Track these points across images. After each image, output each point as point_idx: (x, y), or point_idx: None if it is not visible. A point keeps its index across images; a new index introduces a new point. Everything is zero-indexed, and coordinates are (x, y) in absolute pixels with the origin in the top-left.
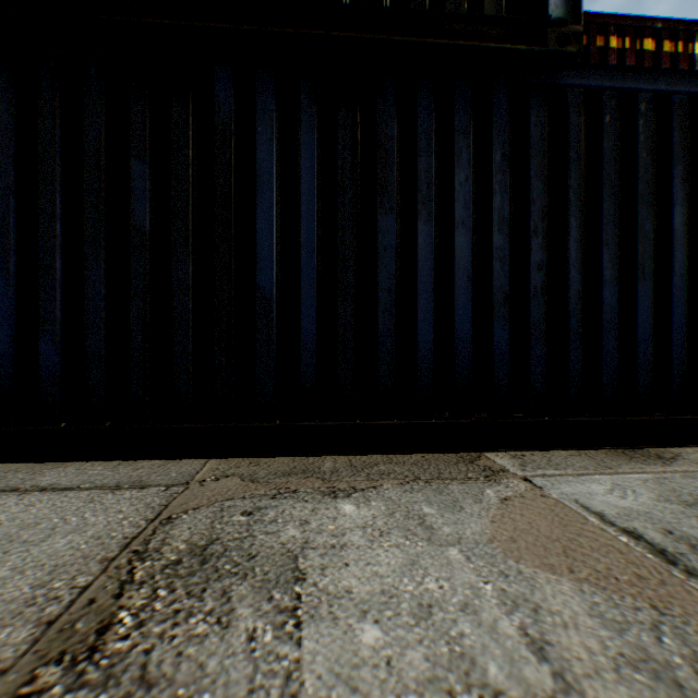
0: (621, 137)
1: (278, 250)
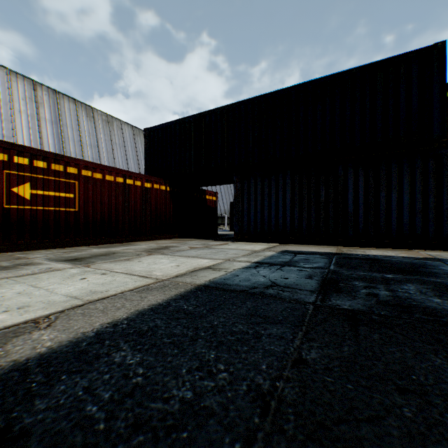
0: None
1: (353, 202)
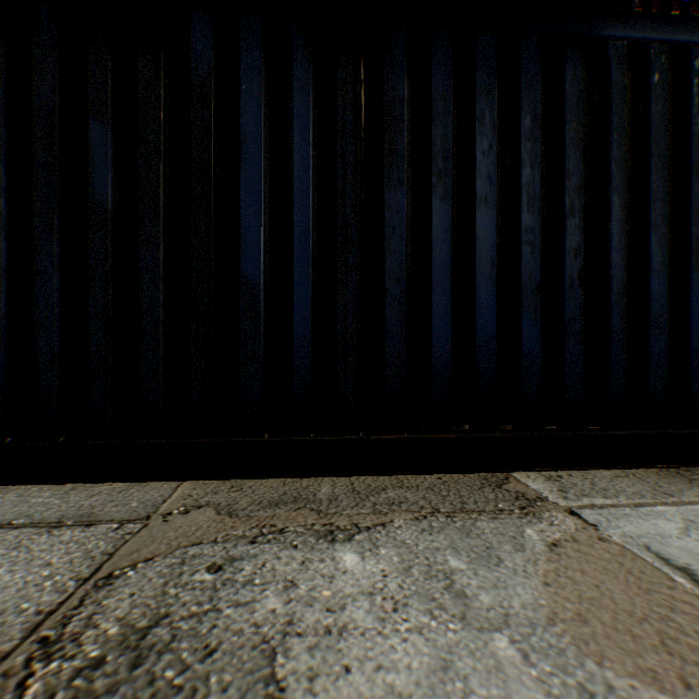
0: (671, 100)
1: (266, 231)
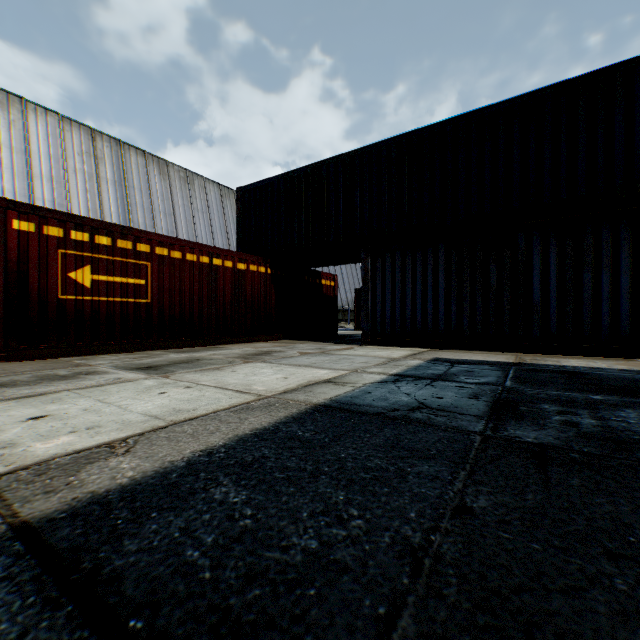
0: None
1: (540, 288)
